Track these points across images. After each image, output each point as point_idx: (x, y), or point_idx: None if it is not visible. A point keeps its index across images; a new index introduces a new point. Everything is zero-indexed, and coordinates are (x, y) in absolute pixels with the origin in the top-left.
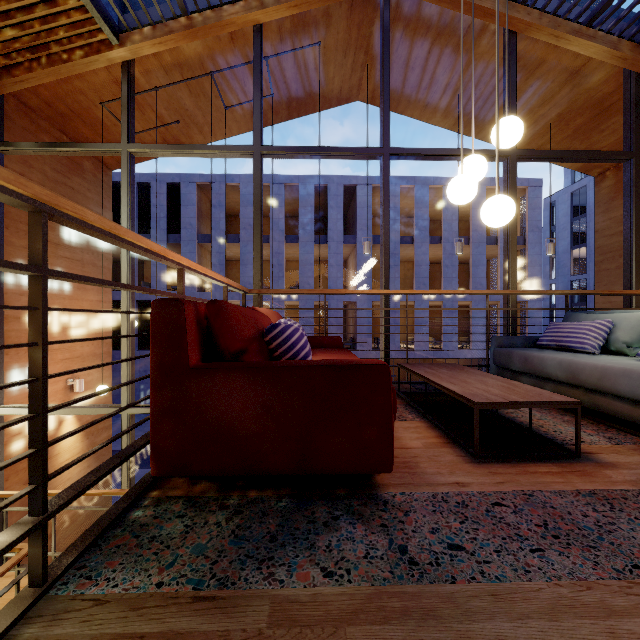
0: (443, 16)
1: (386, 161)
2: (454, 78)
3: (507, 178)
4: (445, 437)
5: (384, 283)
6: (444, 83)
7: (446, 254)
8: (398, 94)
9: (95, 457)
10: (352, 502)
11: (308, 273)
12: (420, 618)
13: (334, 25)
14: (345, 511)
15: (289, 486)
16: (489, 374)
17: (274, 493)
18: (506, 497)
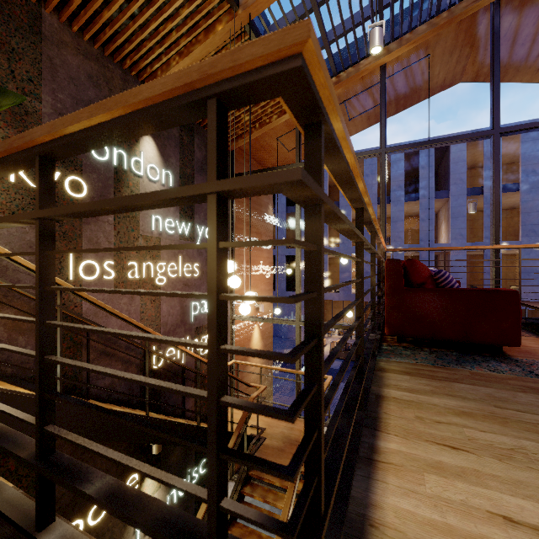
0: None
1: (496, 140)
2: None
3: None
4: None
5: (494, 239)
6: None
7: None
8: (505, 67)
9: None
10: (495, 358)
11: (399, 228)
12: None
13: (443, 39)
14: (492, 359)
15: (453, 349)
16: None
17: (446, 350)
18: None
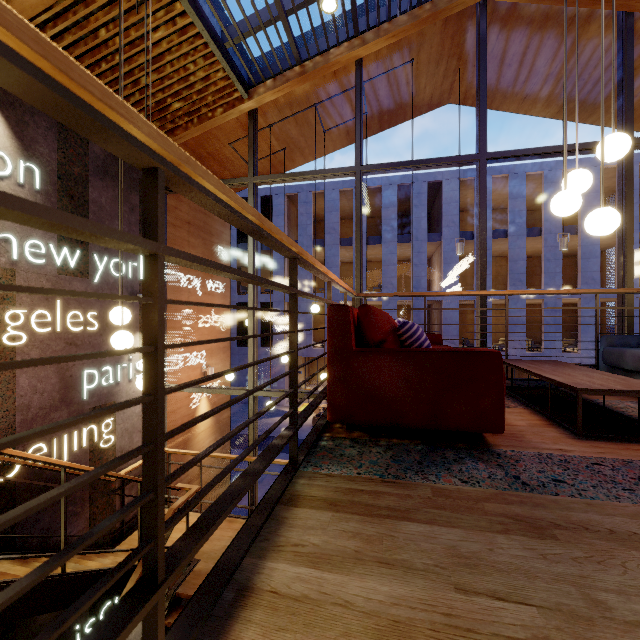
0: (545, 11)
1: (482, 166)
2: (557, 67)
3: (622, 169)
4: (548, 421)
5: (480, 284)
6: (546, 74)
7: (547, 247)
8: (493, 91)
9: (219, 432)
10: (472, 451)
11: (391, 273)
12: (532, 506)
13: (428, 42)
14: (467, 455)
15: (420, 439)
16: (595, 370)
17: (410, 442)
18: (605, 461)
